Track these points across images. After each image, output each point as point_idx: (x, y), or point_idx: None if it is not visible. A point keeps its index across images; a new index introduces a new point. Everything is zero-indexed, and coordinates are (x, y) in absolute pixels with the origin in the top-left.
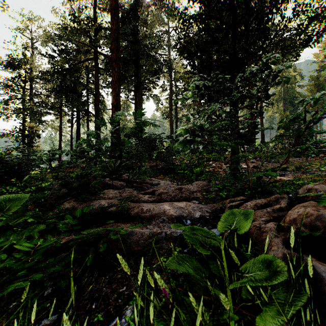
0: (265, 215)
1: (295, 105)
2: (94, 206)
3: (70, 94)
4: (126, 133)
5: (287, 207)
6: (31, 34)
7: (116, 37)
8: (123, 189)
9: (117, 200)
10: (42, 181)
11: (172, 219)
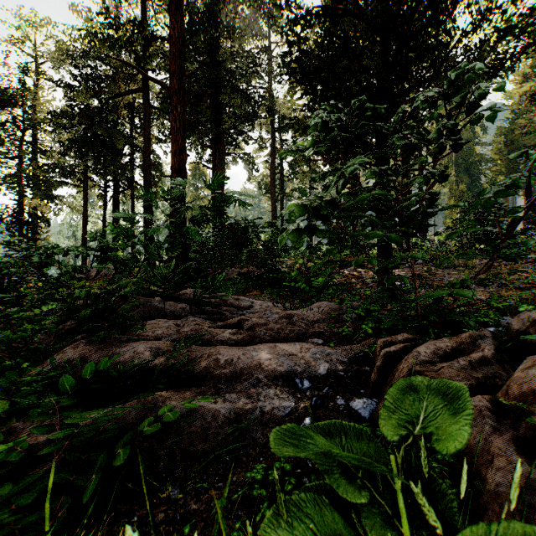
0: (460, 375)
1: (474, 174)
2: (124, 354)
3: (102, 151)
4: (192, 217)
5: (495, 356)
6: (35, 49)
7: (179, 53)
8: (185, 318)
9: (170, 342)
10: (42, 302)
11: (275, 378)
